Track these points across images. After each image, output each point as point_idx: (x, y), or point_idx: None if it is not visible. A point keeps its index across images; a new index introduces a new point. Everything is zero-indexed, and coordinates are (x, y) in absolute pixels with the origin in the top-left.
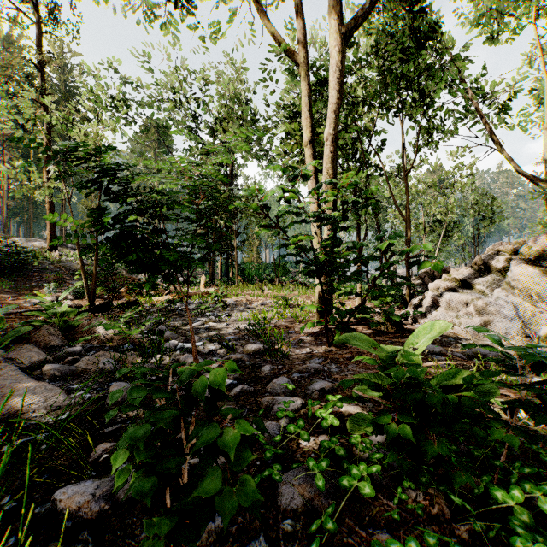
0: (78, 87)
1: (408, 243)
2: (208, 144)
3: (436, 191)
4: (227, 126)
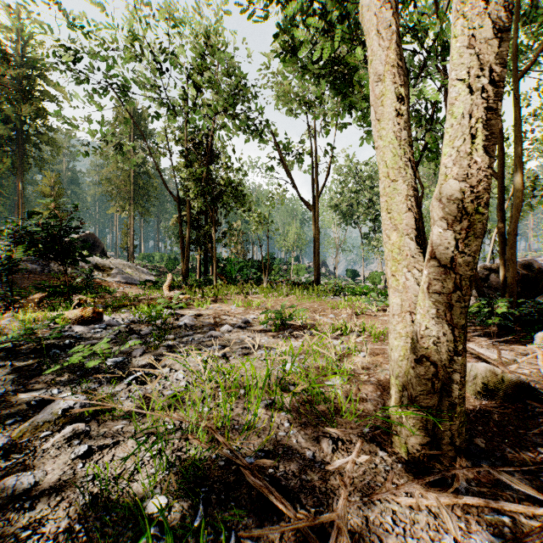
0: (38, 59)
1: (517, 212)
2: (178, 105)
3: (433, 185)
4: (201, 81)
